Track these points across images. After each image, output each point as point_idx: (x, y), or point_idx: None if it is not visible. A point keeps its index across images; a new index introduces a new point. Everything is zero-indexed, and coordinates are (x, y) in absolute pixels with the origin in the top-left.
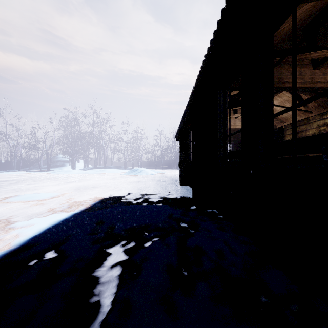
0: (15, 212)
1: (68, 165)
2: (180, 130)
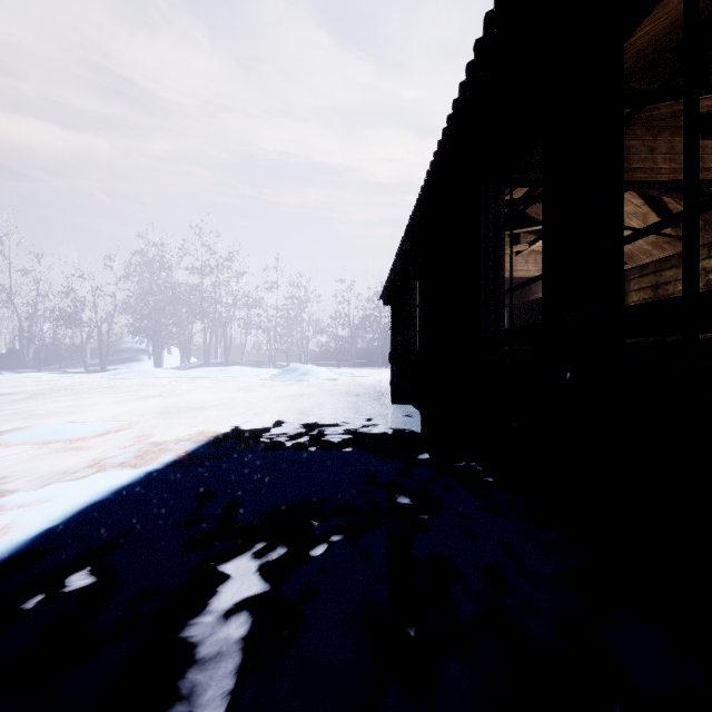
0: (13, 469)
1: (146, 358)
2: (393, 281)
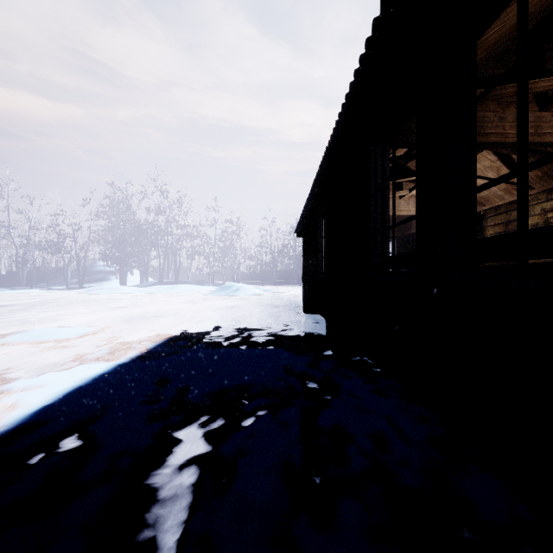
0: (15, 362)
1: (114, 278)
2: (305, 218)
